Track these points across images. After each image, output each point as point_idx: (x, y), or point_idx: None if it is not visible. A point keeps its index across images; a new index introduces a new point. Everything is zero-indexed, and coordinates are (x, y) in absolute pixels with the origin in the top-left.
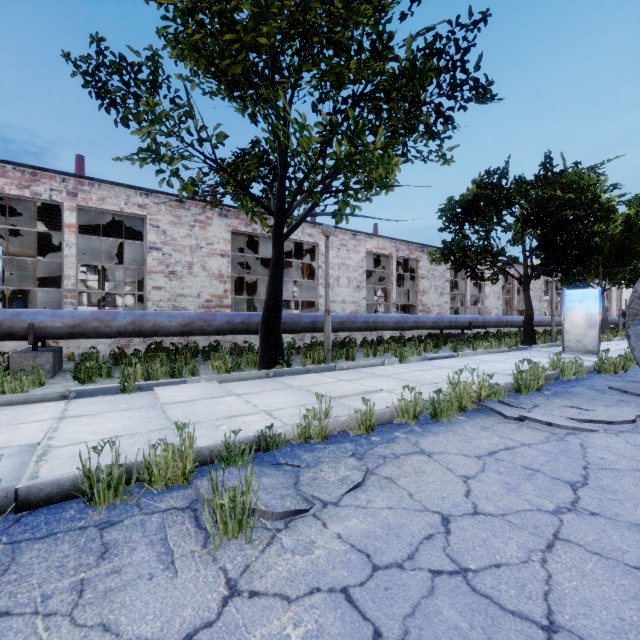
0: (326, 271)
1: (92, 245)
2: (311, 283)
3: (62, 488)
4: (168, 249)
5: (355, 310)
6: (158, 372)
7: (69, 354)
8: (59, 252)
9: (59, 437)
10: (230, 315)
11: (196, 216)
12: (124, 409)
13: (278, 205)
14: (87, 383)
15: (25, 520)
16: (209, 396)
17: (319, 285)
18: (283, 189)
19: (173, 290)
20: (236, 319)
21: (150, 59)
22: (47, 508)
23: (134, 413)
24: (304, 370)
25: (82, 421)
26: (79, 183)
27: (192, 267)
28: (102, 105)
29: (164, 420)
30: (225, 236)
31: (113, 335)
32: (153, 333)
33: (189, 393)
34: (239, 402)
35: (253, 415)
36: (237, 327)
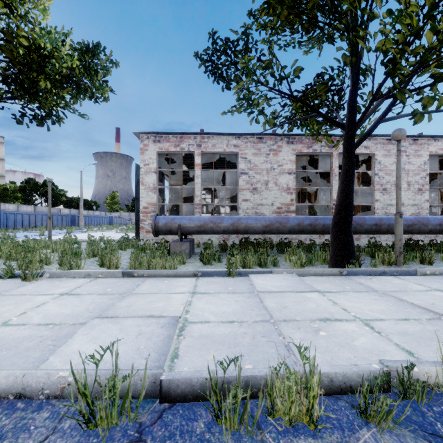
0: (397, 174)
1: (208, 177)
2: (363, 190)
3: (193, 388)
4: (252, 173)
5: (416, 212)
6: (250, 262)
7: (197, 243)
8: (193, 183)
9: (192, 312)
10: (300, 218)
11: (270, 146)
12: (231, 292)
13: (349, 117)
14: (207, 264)
15: (165, 418)
16: (294, 289)
17: (375, 191)
18: (354, 102)
19: (255, 201)
20: (305, 222)
21: (244, 33)
22: (182, 406)
23: (238, 297)
24: (379, 272)
25: (205, 298)
26: (202, 138)
27: (267, 184)
28: (215, 79)
29: (263, 310)
30: (291, 158)
31: (221, 232)
32: (245, 232)
33: (276, 284)
34: (325, 301)
35: (349, 322)
36: (305, 228)
